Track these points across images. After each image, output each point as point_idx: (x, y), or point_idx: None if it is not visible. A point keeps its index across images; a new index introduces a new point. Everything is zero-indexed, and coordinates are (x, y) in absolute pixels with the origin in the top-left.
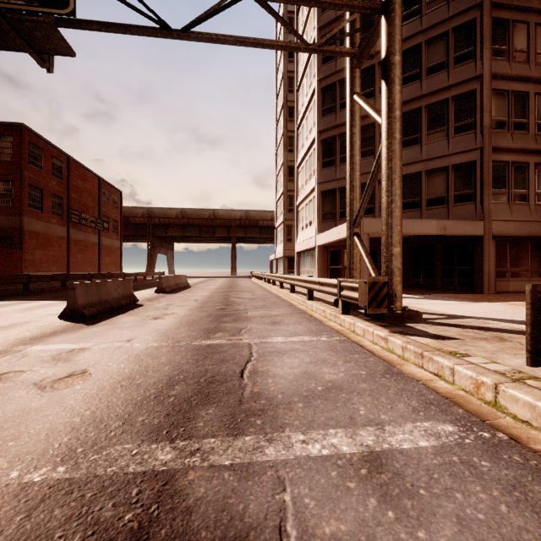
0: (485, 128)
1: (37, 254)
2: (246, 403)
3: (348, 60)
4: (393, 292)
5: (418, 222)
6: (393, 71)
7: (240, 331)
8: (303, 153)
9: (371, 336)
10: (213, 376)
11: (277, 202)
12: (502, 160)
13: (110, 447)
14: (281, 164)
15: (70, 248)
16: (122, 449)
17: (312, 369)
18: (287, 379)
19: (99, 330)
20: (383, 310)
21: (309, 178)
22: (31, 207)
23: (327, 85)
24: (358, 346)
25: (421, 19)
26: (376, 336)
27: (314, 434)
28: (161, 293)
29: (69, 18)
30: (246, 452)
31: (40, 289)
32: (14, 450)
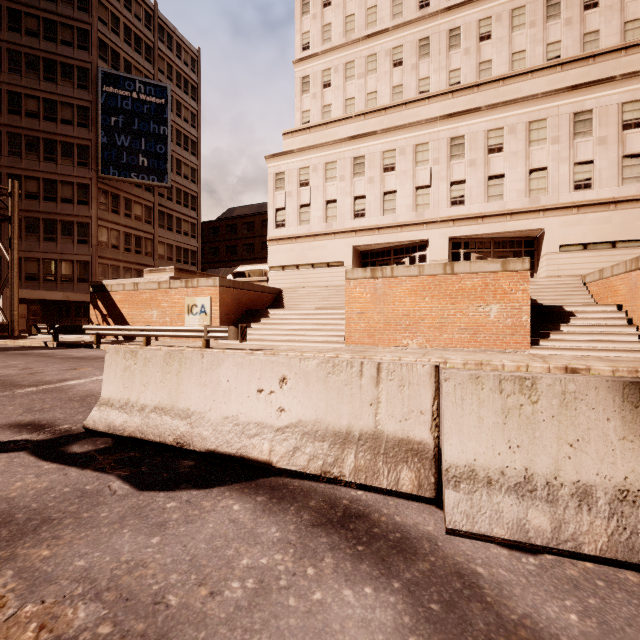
0: (94, 246)
1: None
2: None
3: None
4: (14, 329)
5: (50, 293)
6: (14, 246)
7: None
8: None
9: (1, 343)
10: None
11: None
12: (105, 263)
13: None
14: None
15: None
16: None
17: None
18: None
19: None
20: (7, 334)
21: None
22: None
23: None
24: None
25: (57, 166)
26: (3, 342)
27: None
28: None
29: None
30: None
31: None
32: None
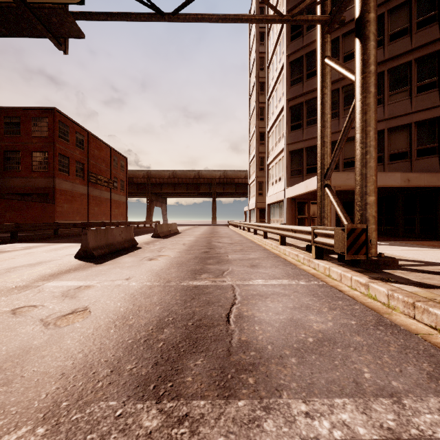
0: None
1: (65, 207)
2: (235, 354)
3: (319, 27)
4: (368, 239)
5: (382, 175)
6: (368, 28)
7: (223, 273)
8: (273, 119)
9: (349, 282)
10: (200, 319)
11: (250, 163)
12: None
13: (94, 403)
14: (254, 131)
15: (89, 202)
16: (107, 407)
17: (297, 316)
18: (274, 326)
19: (104, 268)
20: (361, 257)
21: (279, 141)
22: (61, 171)
23: (295, 59)
24: (339, 291)
25: None
26: (355, 281)
27: (317, 404)
28: (156, 238)
29: (82, 11)
30: (241, 425)
31: (66, 234)
32: (2, 399)
